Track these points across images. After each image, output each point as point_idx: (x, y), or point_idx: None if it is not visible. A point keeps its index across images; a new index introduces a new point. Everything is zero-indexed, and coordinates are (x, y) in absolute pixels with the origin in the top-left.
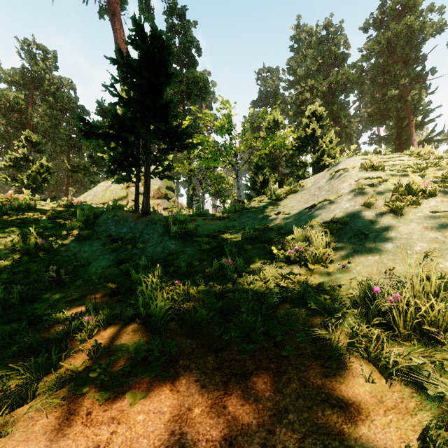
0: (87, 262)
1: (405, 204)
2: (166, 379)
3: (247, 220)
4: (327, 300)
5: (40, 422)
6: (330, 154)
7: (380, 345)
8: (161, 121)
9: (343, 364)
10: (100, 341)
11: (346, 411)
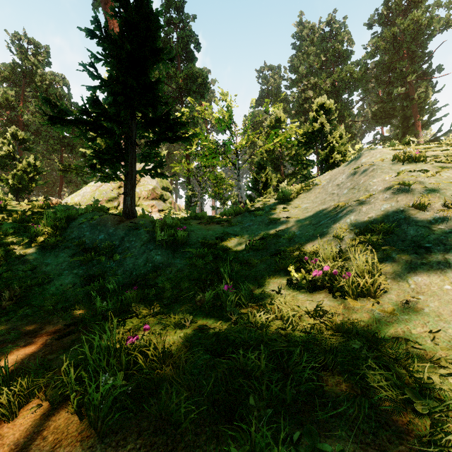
0: (47, 278)
1: None
2: None
3: (251, 225)
4: (402, 374)
5: None
6: (340, 150)
7: None
8: (147, 106)
9: None
10: None
11: None
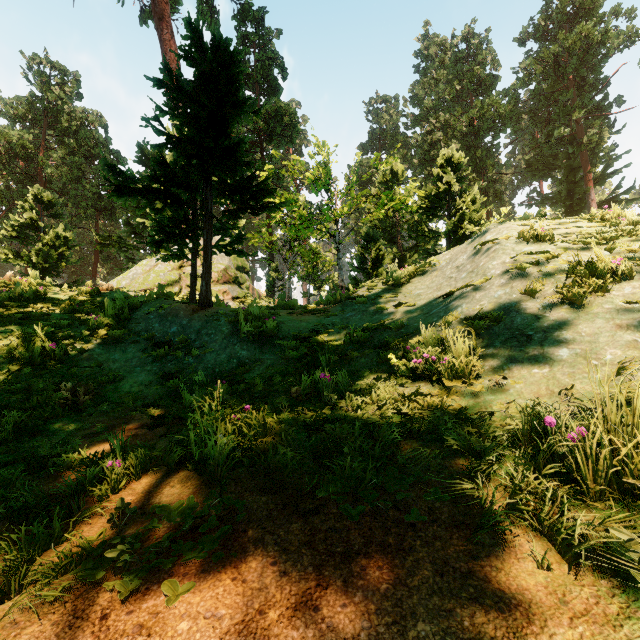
0: (118, 376)
1: (587, 290)
2: (226, 560)
3: (352, 315)
4: (472, 435)
5: (27, 631)
6: (473, 219)
7: (557, 507)
8: (227, 170)
9: (500, 538)
10: (130, 497)
11: (509, 619)
